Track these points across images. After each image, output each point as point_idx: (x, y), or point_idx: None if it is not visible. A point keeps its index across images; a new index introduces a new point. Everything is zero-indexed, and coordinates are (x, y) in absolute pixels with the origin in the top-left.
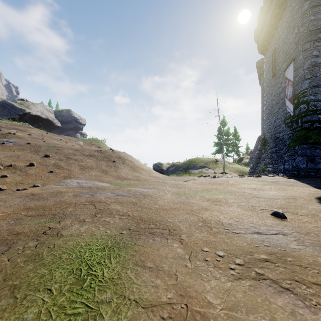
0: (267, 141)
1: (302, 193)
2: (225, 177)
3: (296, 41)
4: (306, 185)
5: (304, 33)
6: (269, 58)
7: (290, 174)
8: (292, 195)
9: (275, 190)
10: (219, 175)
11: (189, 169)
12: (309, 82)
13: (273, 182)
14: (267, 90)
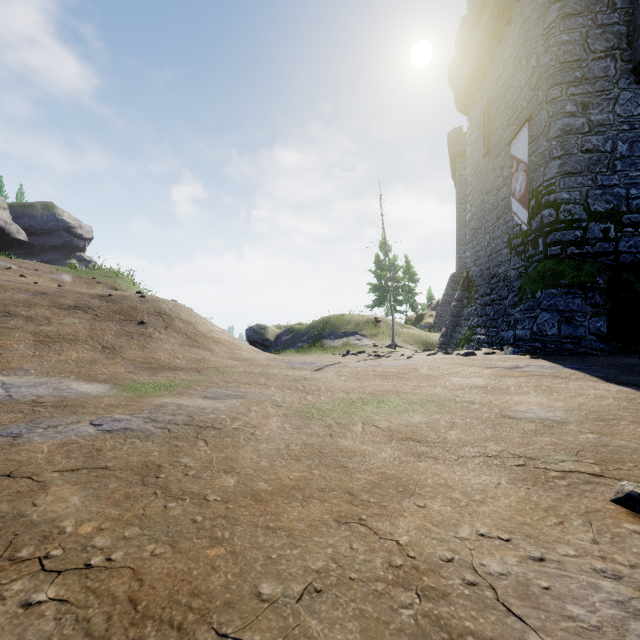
0: (472, 282)
1: (602, 401)
2: (400, 355)
3: (533, 83)
4: (584, 374)
5: (550, 67)
6: (476, 120)
7: (527, 349)
8: (587, 408)
9: (533, 391)
10: (385, 351)
11: (323, 338)
12: (560, 165)
13: (511, 368)
14: (473, 183)
